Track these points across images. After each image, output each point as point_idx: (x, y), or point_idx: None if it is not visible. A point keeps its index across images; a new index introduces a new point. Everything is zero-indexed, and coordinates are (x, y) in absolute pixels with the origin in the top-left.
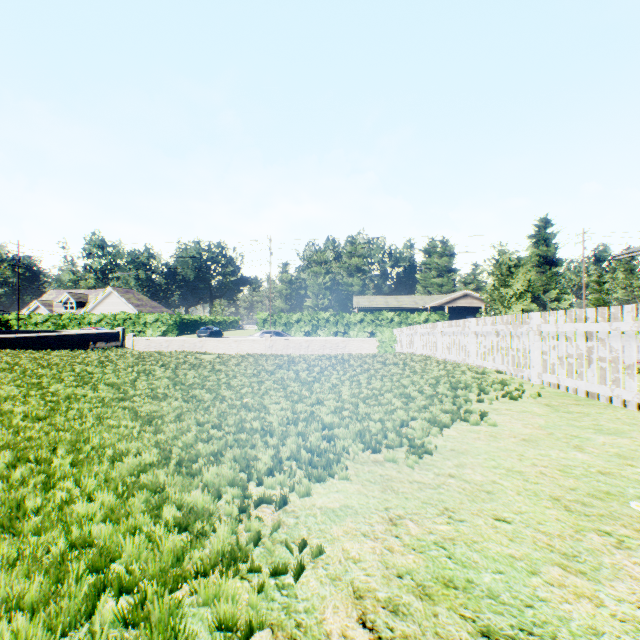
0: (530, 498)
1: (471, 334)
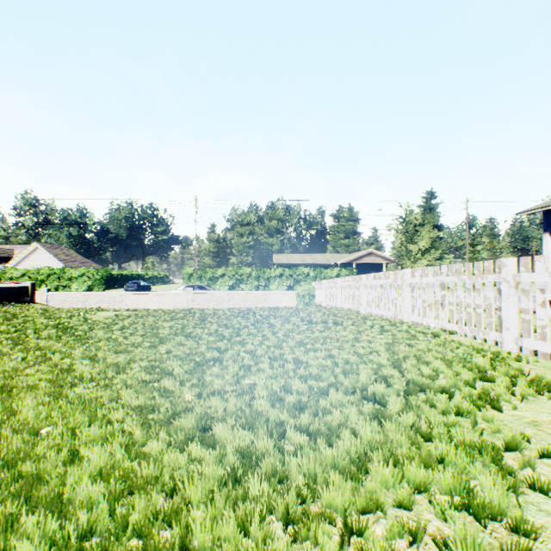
0: None
1: (406, 287)
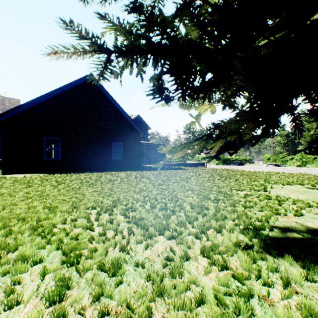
0: None
1: None
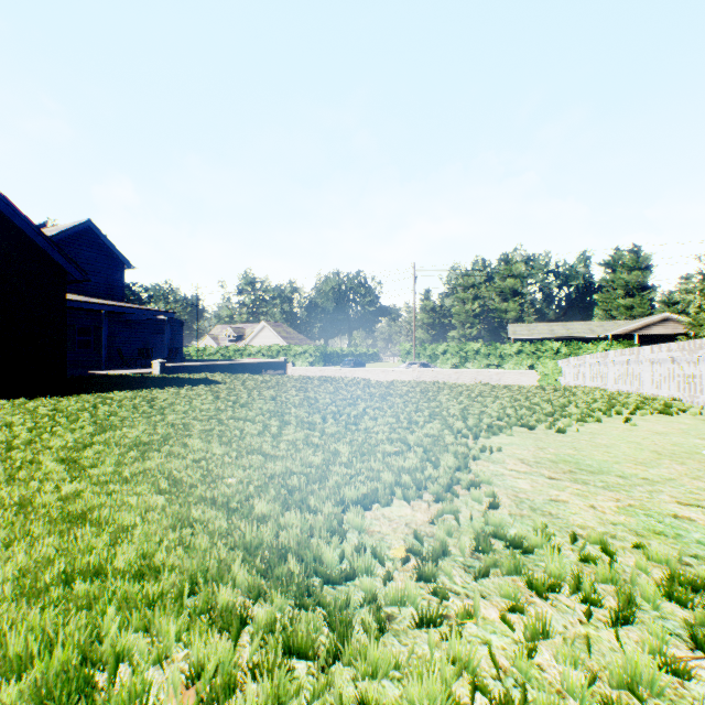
0: (635, 450)
1: (645, 362)
